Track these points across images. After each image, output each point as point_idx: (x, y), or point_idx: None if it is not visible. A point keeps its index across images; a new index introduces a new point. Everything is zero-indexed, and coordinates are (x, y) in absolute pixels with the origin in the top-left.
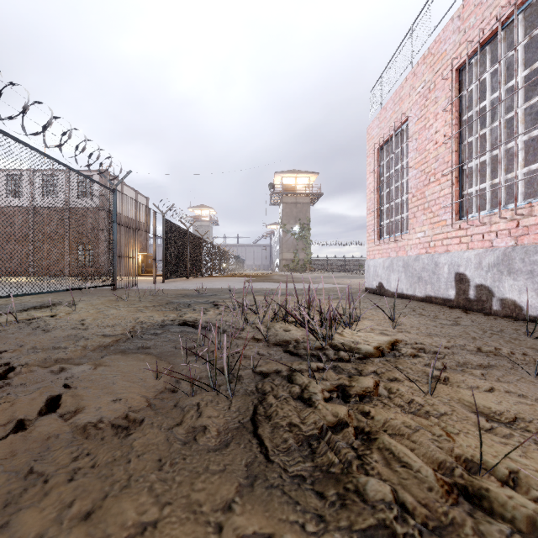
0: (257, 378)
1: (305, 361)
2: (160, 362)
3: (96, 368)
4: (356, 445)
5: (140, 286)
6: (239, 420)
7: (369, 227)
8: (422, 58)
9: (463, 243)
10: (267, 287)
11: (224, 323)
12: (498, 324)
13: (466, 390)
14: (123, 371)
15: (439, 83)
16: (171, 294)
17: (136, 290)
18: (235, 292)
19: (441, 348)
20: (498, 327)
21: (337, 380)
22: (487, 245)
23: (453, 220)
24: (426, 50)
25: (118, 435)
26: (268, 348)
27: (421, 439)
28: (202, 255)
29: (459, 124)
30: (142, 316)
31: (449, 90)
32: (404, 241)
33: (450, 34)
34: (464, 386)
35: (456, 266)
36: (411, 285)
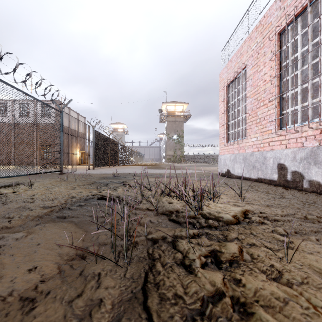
0: (149, 244)
1: (184, 229)
2: (77, 230)
3: (27, 236)
4: (236, 321)
5: (78, 171)
6: (131, 290)
7: (221, 135)
8: (255, 28)
9: (283, 144)
10: (157, 172)
11: (128, 197)
12: (310, 197)
13: (311, 255)
14: (47, 239)
15: (266, 43)
16: (96, 177)
17: (75, 174)
18: (137, 176)
19: (279, 216)
20: (311, 200)
21: (209, 246)
22: (299, 146)
23: (276, 130)
24: (258, 23)
25: (22, 310)
26: (157, 217)
27: (294, 314)
28: (118, 153)
29: (280, 68)
30: (74, 192)
31: (273, 47)
32: (243, 143)
33: (274, 11)
34: (307, 251)
35: (278, 159)
36: (248, 171)
